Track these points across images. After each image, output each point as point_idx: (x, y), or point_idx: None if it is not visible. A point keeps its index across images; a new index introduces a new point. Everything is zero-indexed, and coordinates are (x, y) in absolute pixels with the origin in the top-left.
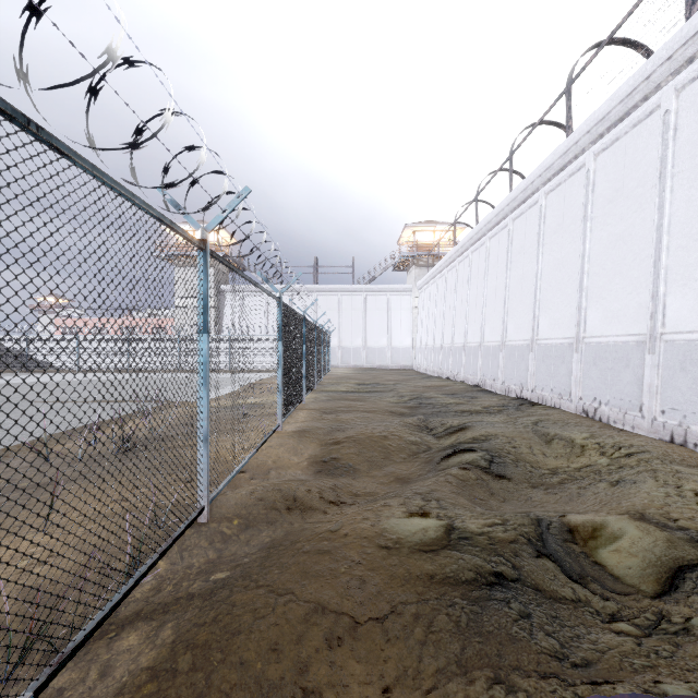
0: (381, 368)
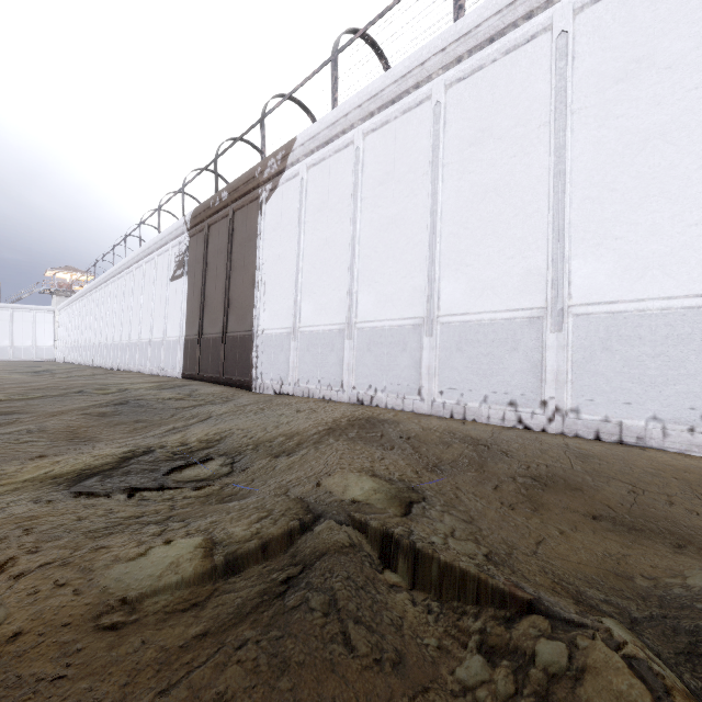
0: (27, 361)
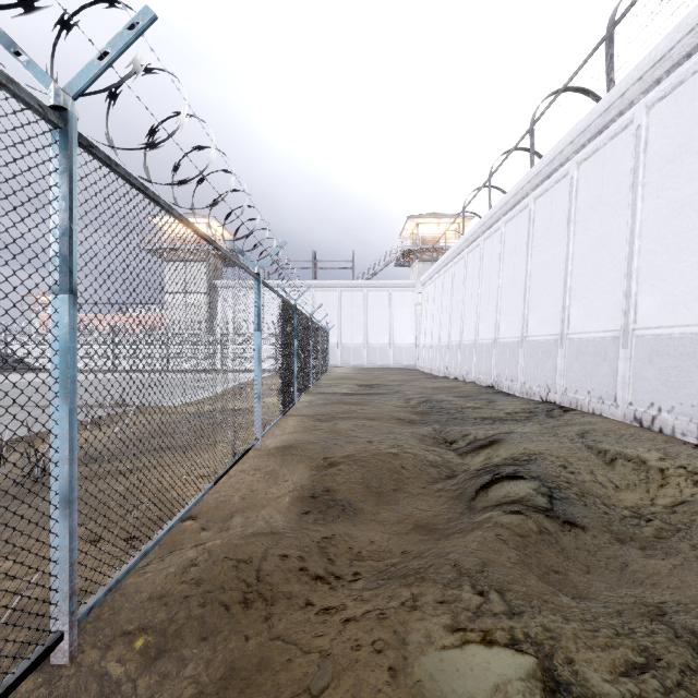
0: (382, 367)
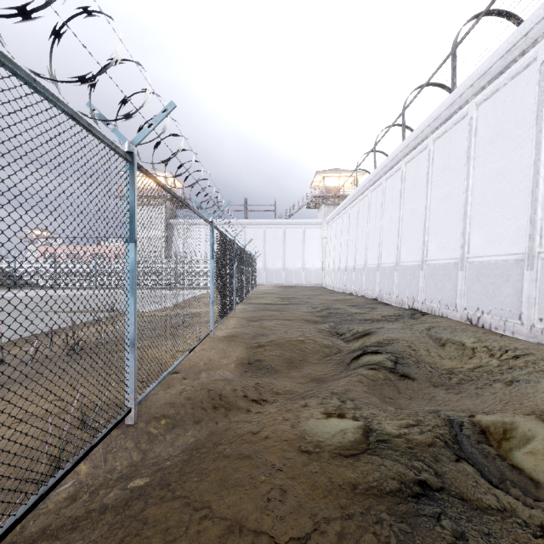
0: (297, 285)
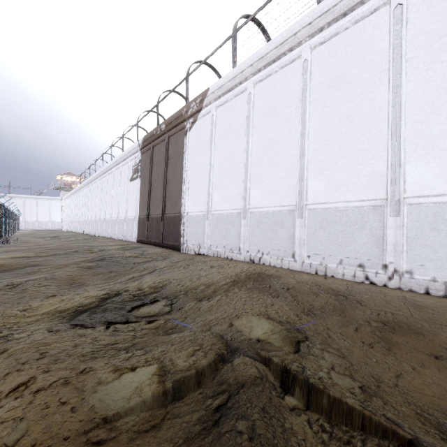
0: (46, 230)
